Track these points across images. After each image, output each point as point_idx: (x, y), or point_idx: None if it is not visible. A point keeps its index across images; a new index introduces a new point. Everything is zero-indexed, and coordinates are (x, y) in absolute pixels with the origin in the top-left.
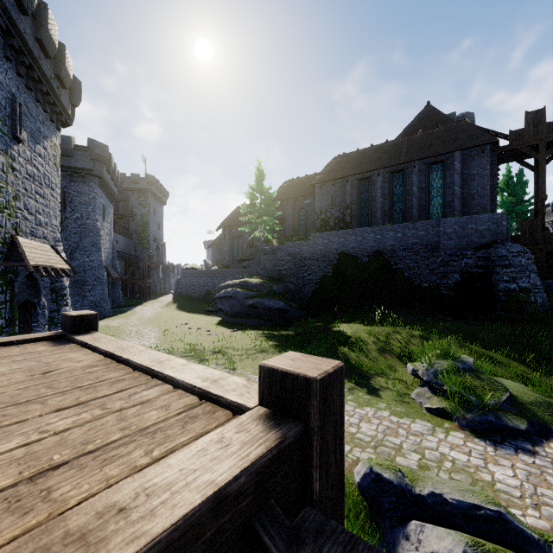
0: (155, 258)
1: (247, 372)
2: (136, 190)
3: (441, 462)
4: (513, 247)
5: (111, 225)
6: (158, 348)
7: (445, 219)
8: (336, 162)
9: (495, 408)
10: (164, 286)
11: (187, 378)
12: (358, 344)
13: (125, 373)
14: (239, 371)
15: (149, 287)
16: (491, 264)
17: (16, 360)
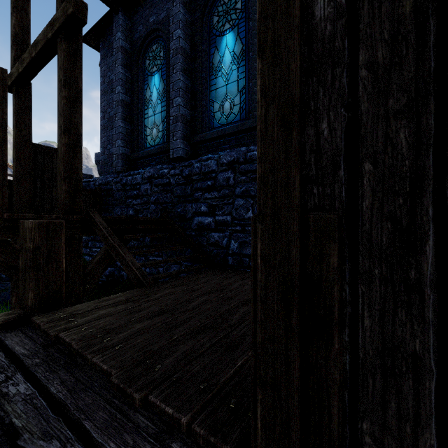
0: None
1: None
2: None
3: None
4: None
5: None
6: None
7: None
8: None
9: None
10: None
11: None
12: None
13: None
14: None
15: None
16: None
17: None
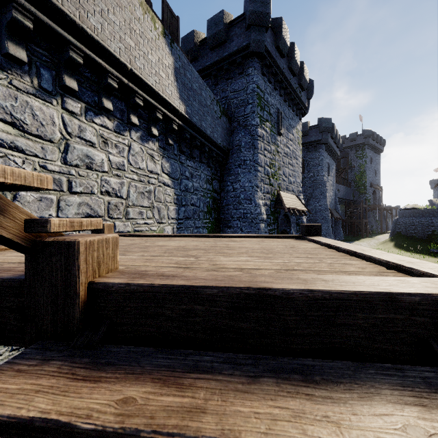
0: (372, 202)
1: None
2: (353, 146)
3: None
4: None
5: (333, 178)
6: None
7: None
8: None
9: None
10: (380, 226)
11: (383, 257)
12: None
13: (336, 253)
14: None
15: (365, 226)
16: None
17: (279, 242)
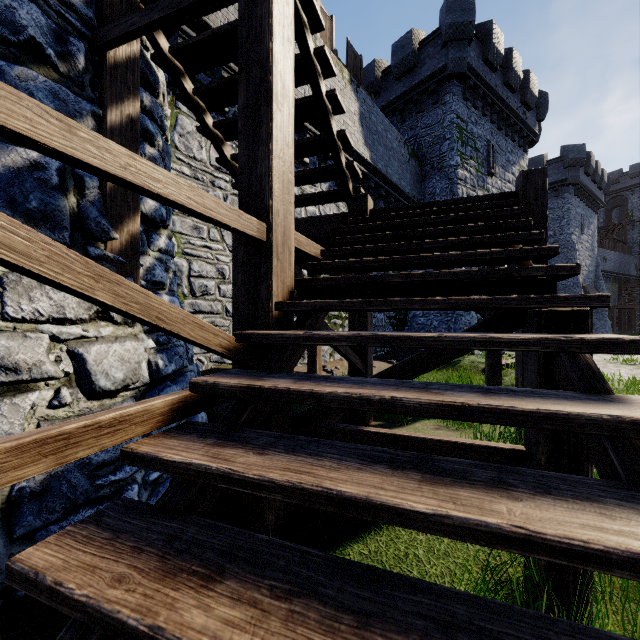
0: None
1: None
2: (637, 186)
3: None
4: None
5: (592, 238)
6: (633, 360)
7: None
8: None
9: None
10: None
11: None
12: None
13: None
14: None
15: None
16: None
17: None
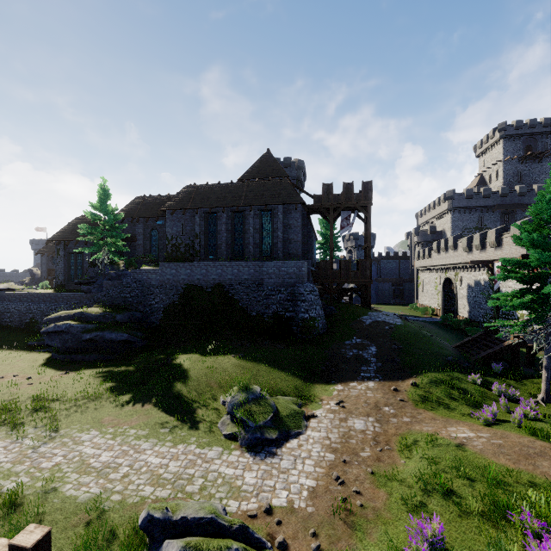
0: None
1: (72, 431)
2: None
3: (216, 480)
4: (308, 287)
5: None
6: None
7: (268, 261)
8: (187, 191)
9: (262, 426)
10: None
11: None
12: (191, 378)
13: None
14: (63, 431)
15: None
16: (295, 299)
17: None
